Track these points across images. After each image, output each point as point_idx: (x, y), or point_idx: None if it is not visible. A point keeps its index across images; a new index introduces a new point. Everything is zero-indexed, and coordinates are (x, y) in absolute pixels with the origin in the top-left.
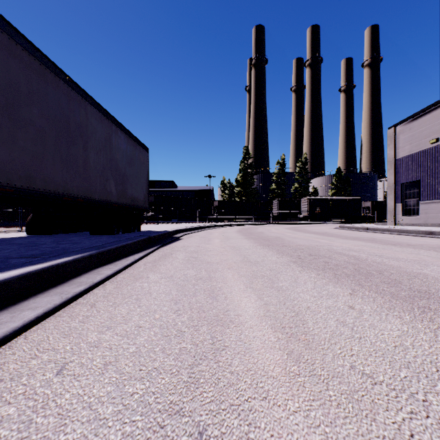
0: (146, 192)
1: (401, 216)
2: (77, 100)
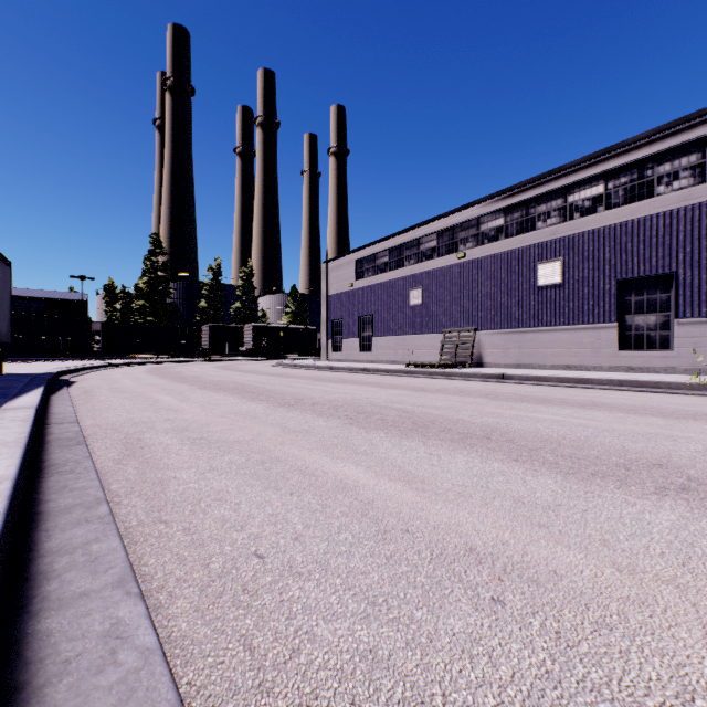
0: (9, 323)
1: (331, 352)
2: None
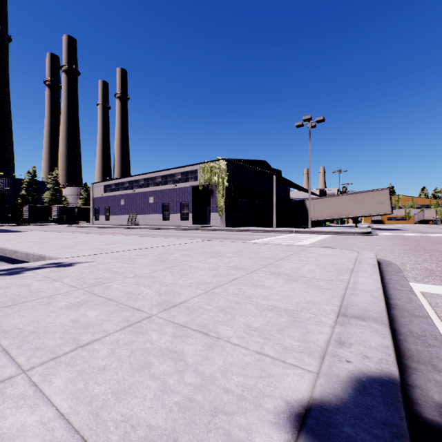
0: None
1: (95, 221)
2: None
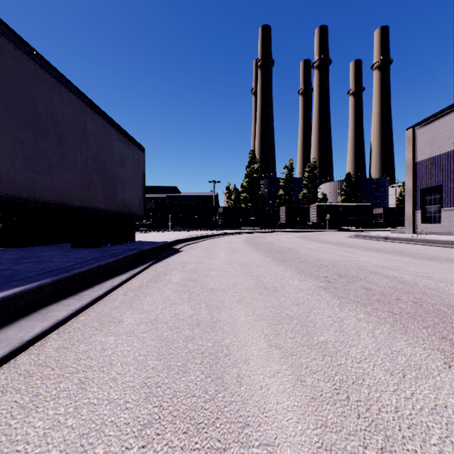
0: (141, 198)
1: (420, 224)
2: (49, 83)
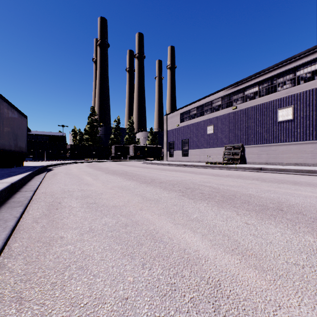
0: (26, 143)
1: (168, 157)
2: (0, 102)
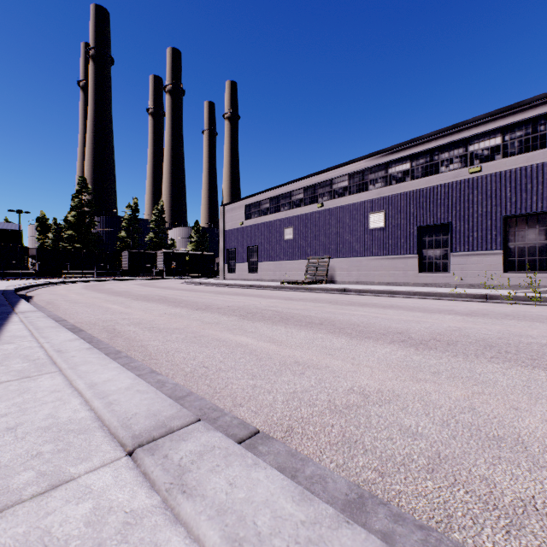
0: None
1: (227, 273)
2: None
